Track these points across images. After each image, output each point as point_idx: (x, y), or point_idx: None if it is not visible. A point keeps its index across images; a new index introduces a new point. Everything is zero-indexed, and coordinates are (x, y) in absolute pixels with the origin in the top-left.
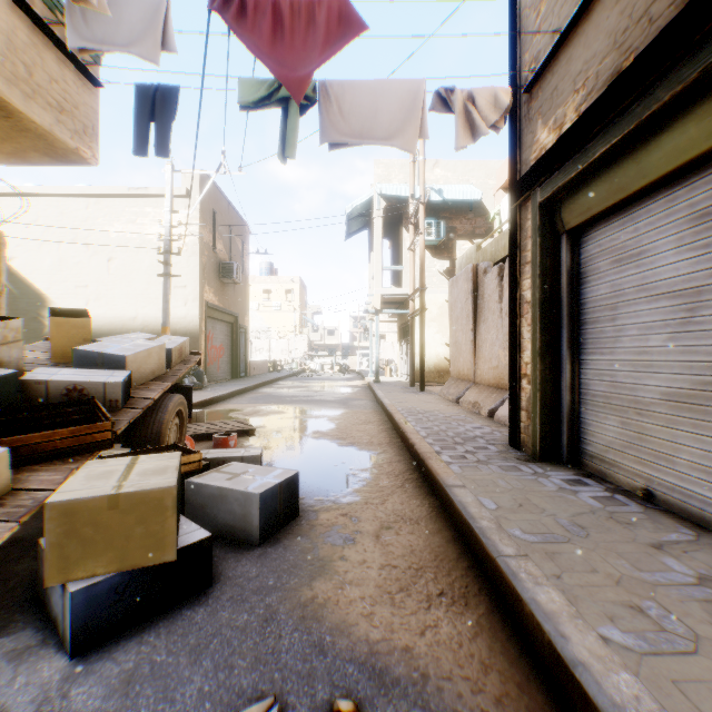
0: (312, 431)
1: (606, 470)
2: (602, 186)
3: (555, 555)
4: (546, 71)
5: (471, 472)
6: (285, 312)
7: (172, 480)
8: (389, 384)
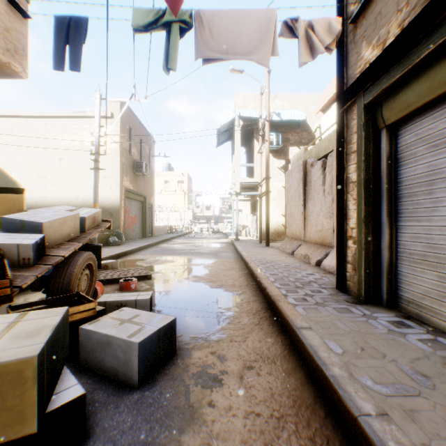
0: (192, 275)
1: (423, 313)
2: (423, 84)
3: (414, 413)
4: (370, 3)
5: (313, 313)
6: (178, 194)
7: (39, 346)
8: (245, 241)
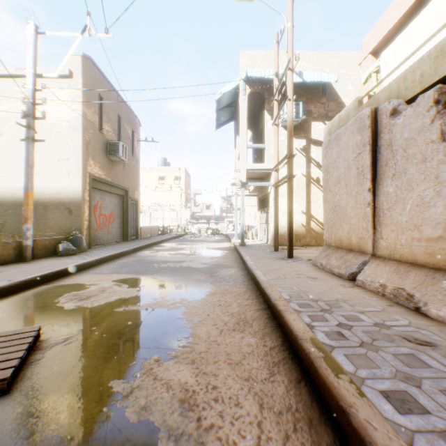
0: (142, 360)
1: None
2: None
3: None
4: None
5: None
6: (174, 192)
7: None
8: (254, 247)
